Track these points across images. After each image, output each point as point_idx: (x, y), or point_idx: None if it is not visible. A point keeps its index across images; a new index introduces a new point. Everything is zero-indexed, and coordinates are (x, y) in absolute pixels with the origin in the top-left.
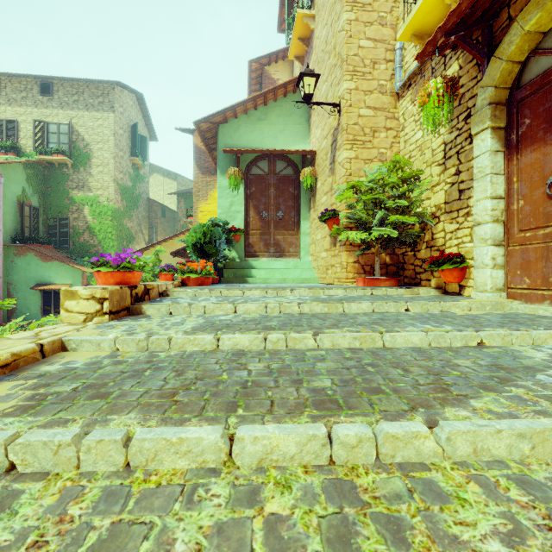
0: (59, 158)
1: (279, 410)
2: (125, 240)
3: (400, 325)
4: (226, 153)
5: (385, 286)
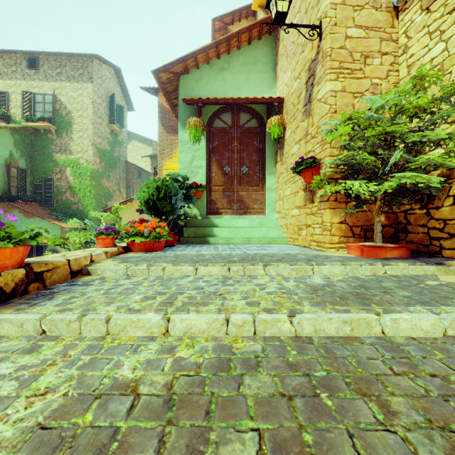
0: (43, 124)
1: None
2: (103, 198)
3: None
4: (187, 106)
5: (395, 258)
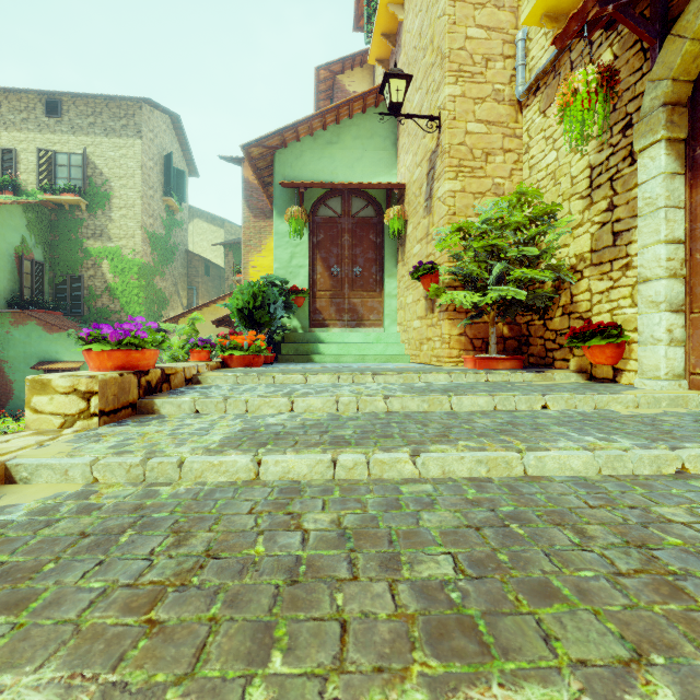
0: (69, 198)
1: (357, 656)
2: (156, 304)
3: (546, 436)
4: (285, 189)
5: (505, 369)
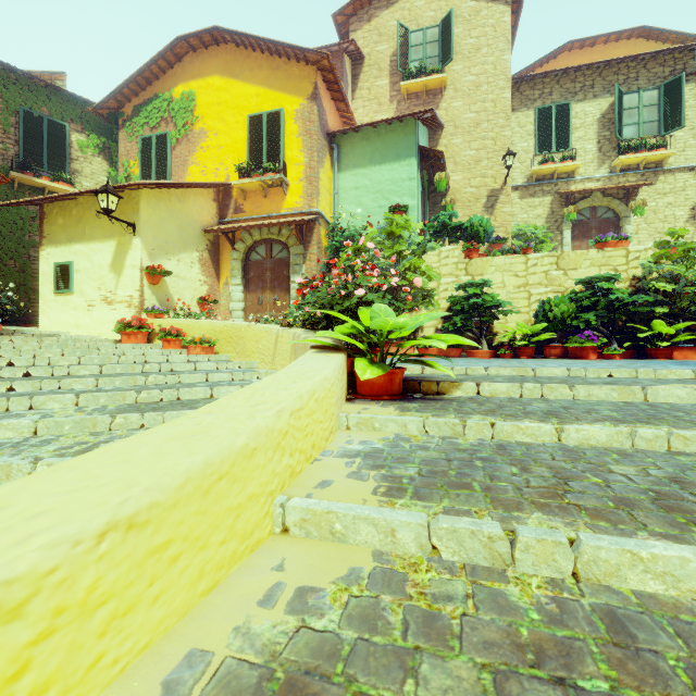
0: None
1: None
2: None
3: None
4: (418, 149)
5: None
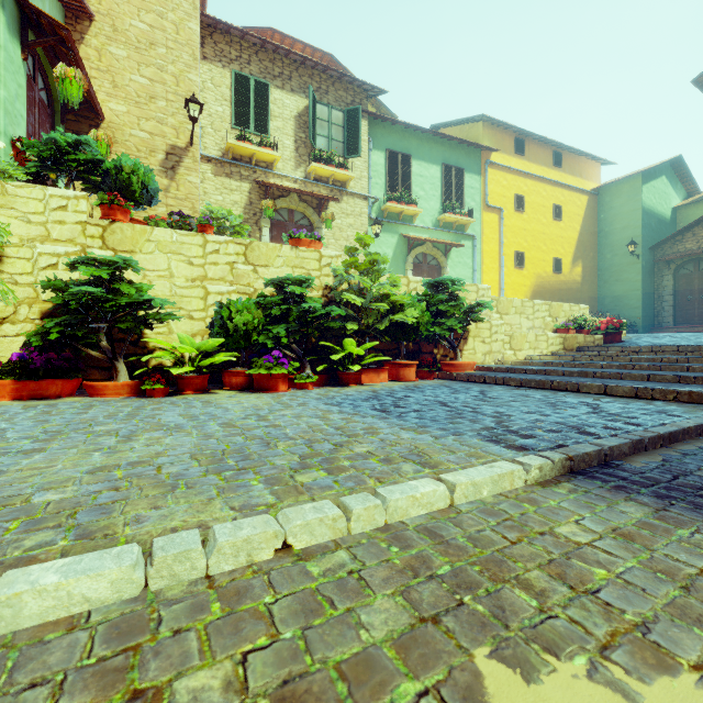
0: None
1: None
2: None
3: None
4: None
5: None
